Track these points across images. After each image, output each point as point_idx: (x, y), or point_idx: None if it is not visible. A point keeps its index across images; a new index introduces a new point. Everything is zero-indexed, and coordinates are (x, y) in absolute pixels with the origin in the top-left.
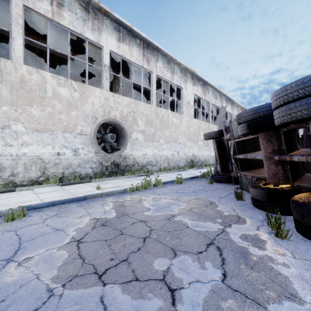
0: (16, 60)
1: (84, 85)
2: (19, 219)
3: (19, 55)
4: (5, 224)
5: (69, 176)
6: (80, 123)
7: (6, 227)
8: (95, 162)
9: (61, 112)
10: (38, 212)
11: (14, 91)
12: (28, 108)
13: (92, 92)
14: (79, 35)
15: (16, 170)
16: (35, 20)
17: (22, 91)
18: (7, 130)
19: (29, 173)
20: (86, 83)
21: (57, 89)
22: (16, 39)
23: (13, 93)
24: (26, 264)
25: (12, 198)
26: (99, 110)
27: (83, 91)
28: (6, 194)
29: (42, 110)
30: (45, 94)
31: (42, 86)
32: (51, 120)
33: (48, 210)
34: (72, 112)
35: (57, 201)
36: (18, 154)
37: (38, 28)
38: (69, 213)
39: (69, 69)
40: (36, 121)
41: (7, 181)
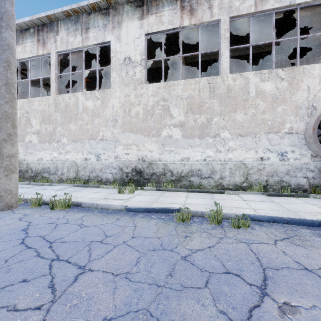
0: (224, 72)
1: (294, 68)
2: (243, 228)
3: (225, 67)
4: (233, 230)
5: (273, 185)
6: (288, 119)
7: (235, 234)
8: (312, 169)
9: (265, 111)
10: (259, 225)
11: (222, 102)
12: (233, 115)
13: (307, 72)
14: (287, 7)
15: (224, 174)
16: (234, 30)
17: (228, 100)
18: (217, 138)
19: (233, 177)
20: (297, 64)
21: (260, 86)
22: (224, 53)
23: (221, 103)
24: (292, 316)
25: (225, 201)
26: (319, 94)
27: (293, 76)
28: (218, 194)
29: (244, 113)
30: (248, 96)
31: (244, 88)
32: (254, 122)
33: (271, 227)
34: (277, 108)
35: (278, 218)
36: (225, 159)
37: (235, 37)
38: (306, 243)
39: (273, 58)
40: (239, 126)
41: (217, 183)
